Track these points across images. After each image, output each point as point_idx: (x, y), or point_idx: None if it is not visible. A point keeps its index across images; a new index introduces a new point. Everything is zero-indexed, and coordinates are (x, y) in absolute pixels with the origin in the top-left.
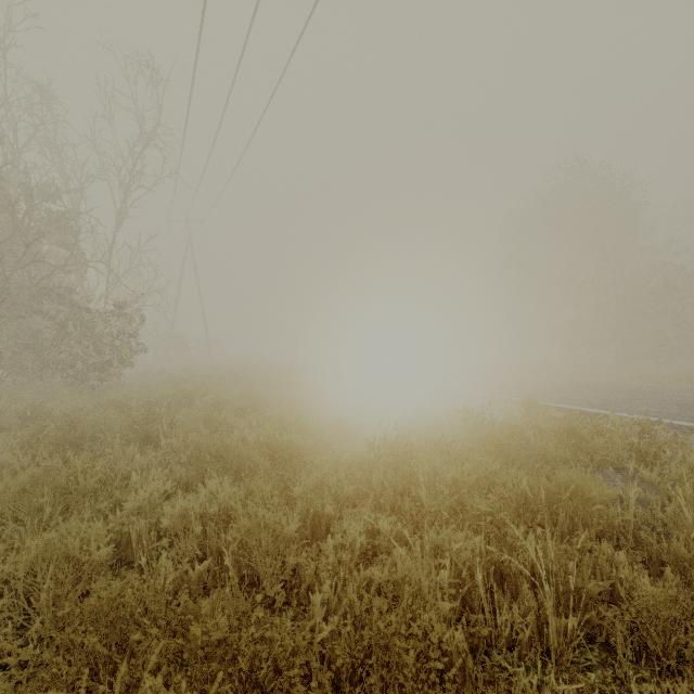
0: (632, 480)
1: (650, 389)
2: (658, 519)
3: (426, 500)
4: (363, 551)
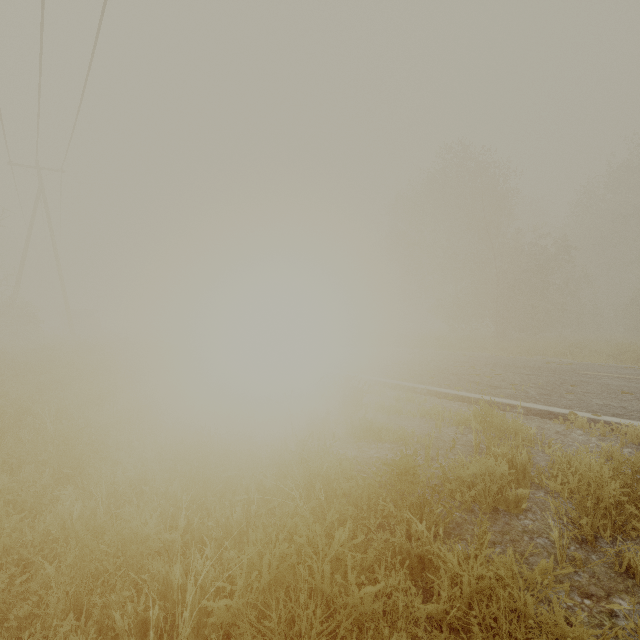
0: None
1: (564, 368)
2: None
3: None
4: None
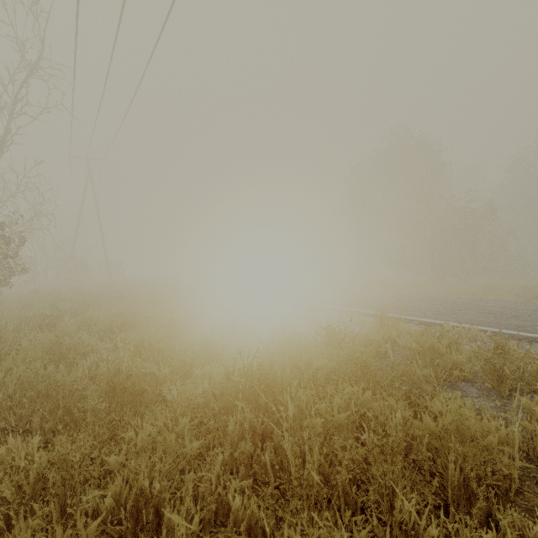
0: (488, 395)
1: (464, 301)
2: (535, 449)
3: (291, 452)
4: (207, 537)
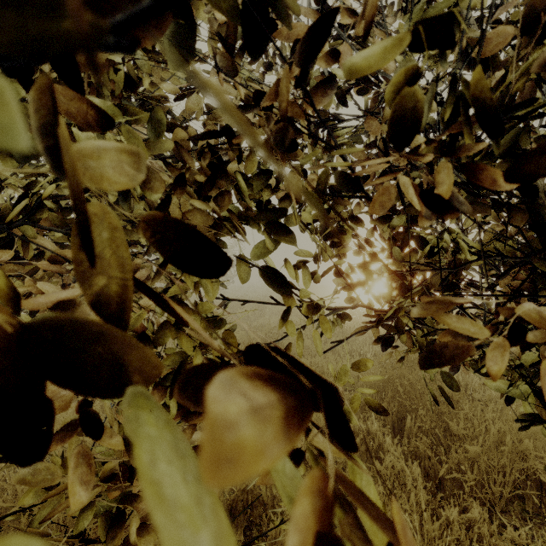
0: None
1: None
2: None
3: None
4: None
